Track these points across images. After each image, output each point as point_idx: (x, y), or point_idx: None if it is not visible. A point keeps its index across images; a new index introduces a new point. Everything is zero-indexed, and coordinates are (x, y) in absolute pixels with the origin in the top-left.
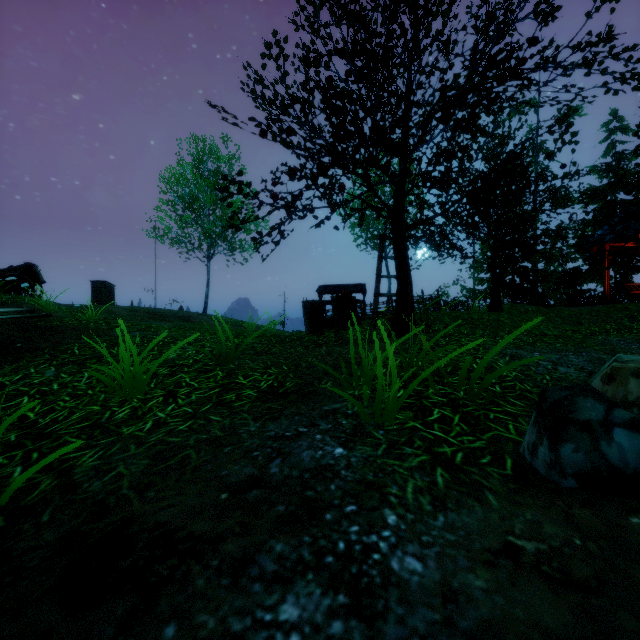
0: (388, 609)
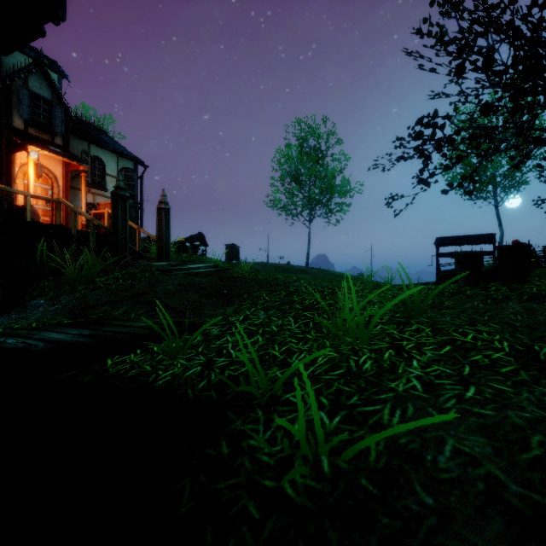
0: None
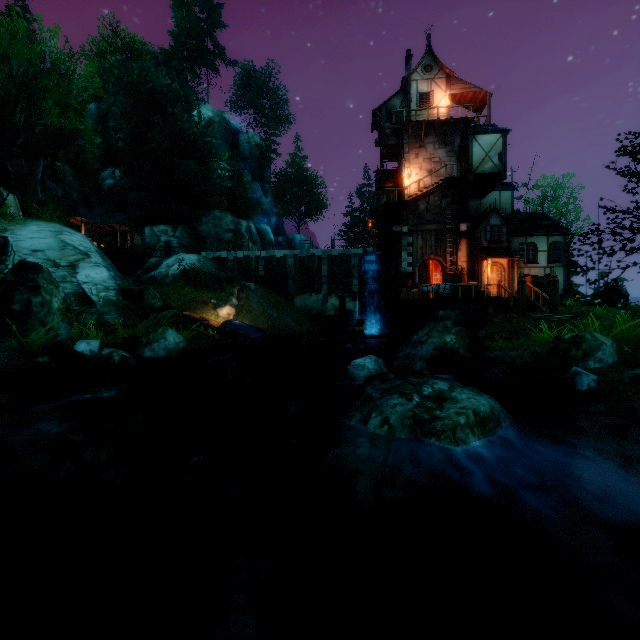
0: (503, 353)
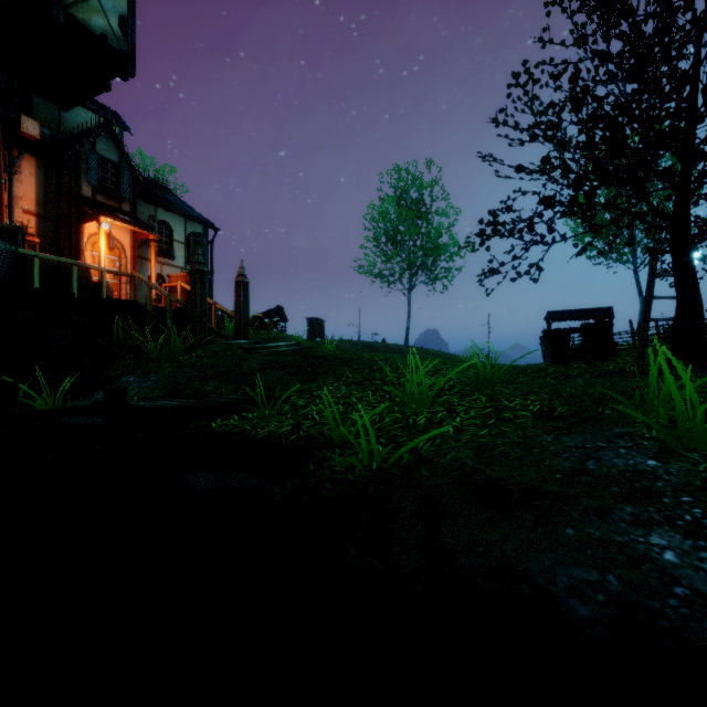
0: None
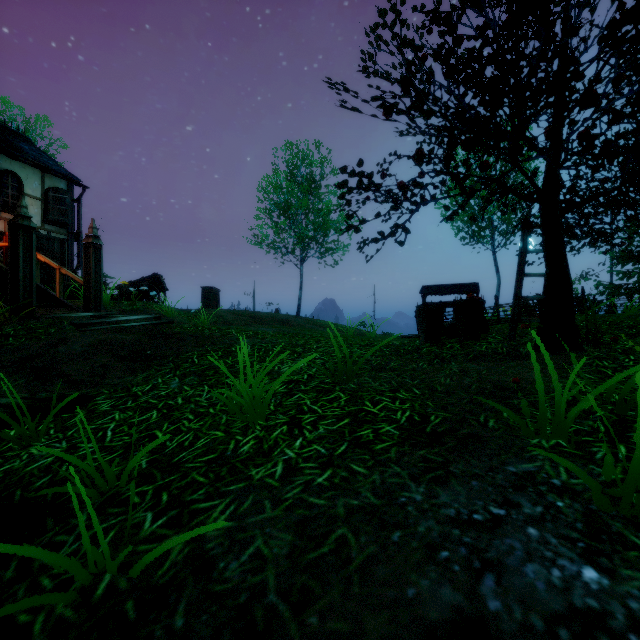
0: None
